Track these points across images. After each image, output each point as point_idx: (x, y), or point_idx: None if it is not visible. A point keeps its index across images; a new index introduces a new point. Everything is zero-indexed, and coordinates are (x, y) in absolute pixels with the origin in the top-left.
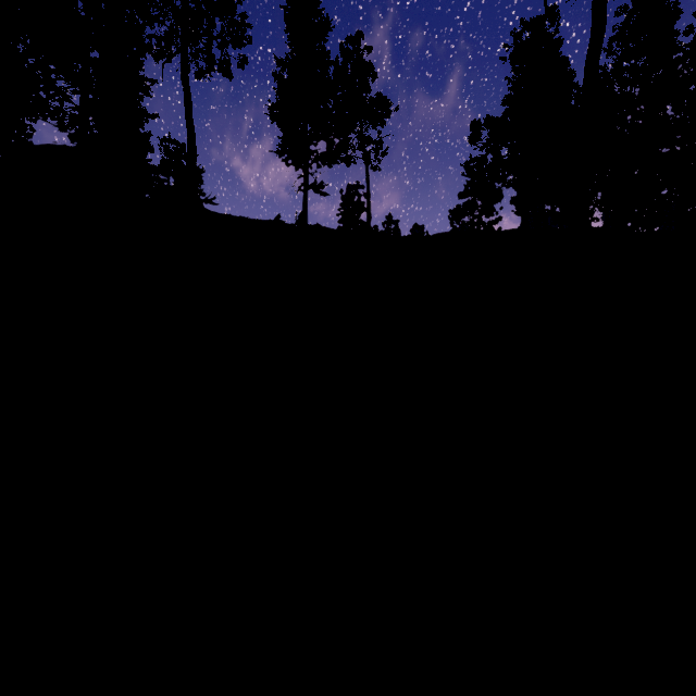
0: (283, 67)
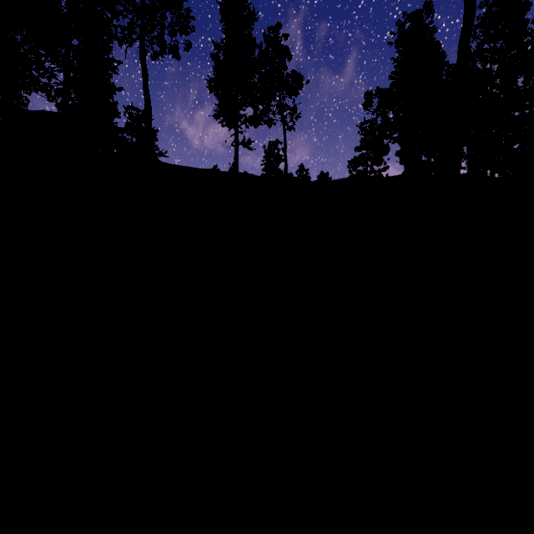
0: (219, 50)
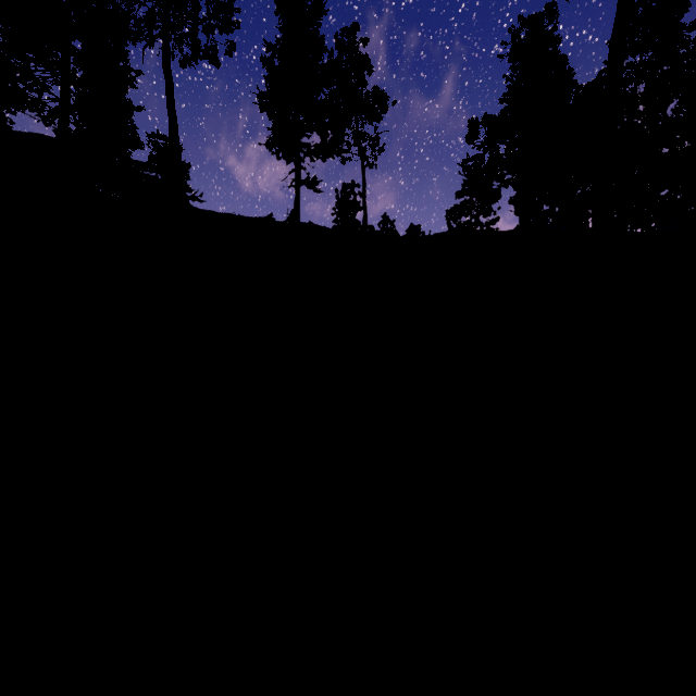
0: (273, 53)
